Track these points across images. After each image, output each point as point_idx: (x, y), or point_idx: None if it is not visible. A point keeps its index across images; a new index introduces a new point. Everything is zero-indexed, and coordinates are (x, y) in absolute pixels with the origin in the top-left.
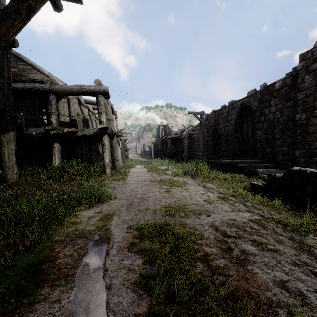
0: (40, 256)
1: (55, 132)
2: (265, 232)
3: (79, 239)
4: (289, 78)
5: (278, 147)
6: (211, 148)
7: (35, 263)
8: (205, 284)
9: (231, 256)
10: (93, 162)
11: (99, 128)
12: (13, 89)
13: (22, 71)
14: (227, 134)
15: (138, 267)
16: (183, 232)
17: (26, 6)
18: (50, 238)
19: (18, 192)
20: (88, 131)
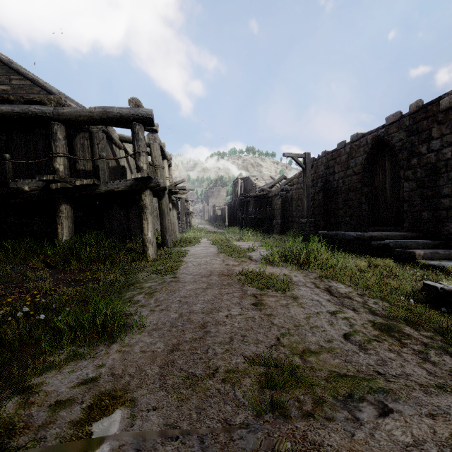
0: None
1: (60, 186)
2: None
3: None
4: None
5: (446, 211)
6: (320, 211)
7: None
8: None
9: None
10: (134, 235)
11: (135, 179)
12: None
13: (17, 89)
14: (348, 190)
15: None
16: None
17: None
18: None
19: None
20: (118, 183)
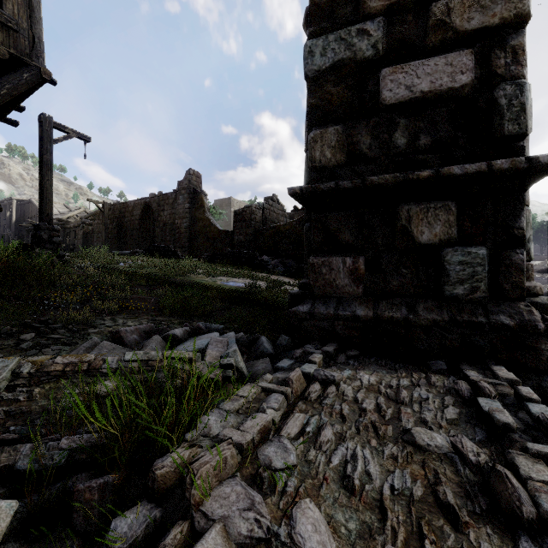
0: None
1: None
2: None
3: None
4: (174, 193)
5: (169, 242)
6: (116, 242)
7: None
8: None
9: None
10: None
11: None
12: None
13: None
14: (133, 229)
15: None
16: None
17: None
18: None
19: None
20: None
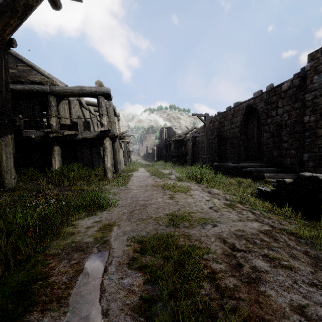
0: (32, 273)
1: (55, 135)
2: (277, 245)
3: (75, 253)
4: (296, 78)
5: (286, 151)
6: (215, 151)
7: (26, 282)
8: (214, 309)
9: (241, 274)
10: (95, 166)
11: (101, 131)
12: (11, 91)
13: (21, 72)
14: (232, 137)
15: (139, 288)
16: (187, 244)
17: (23, 4)
18: (45, 252)
19: (15, 199)
20: (89, 133)
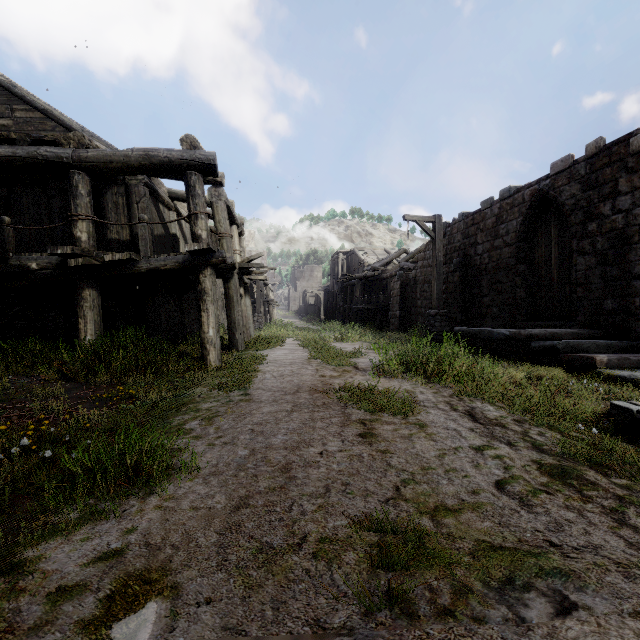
0: None
1: (81, 262)
2: None
3: None
4: None
5: (639, 298)
6: (455, 299)
7: None
8: None
9: None
10: (190, 332)
11: (190, 252)
12: None
13: (22, 124)
14: (496, 268)
15: None
16: None
17: None
18: None
19: None
20: (166, 259)
